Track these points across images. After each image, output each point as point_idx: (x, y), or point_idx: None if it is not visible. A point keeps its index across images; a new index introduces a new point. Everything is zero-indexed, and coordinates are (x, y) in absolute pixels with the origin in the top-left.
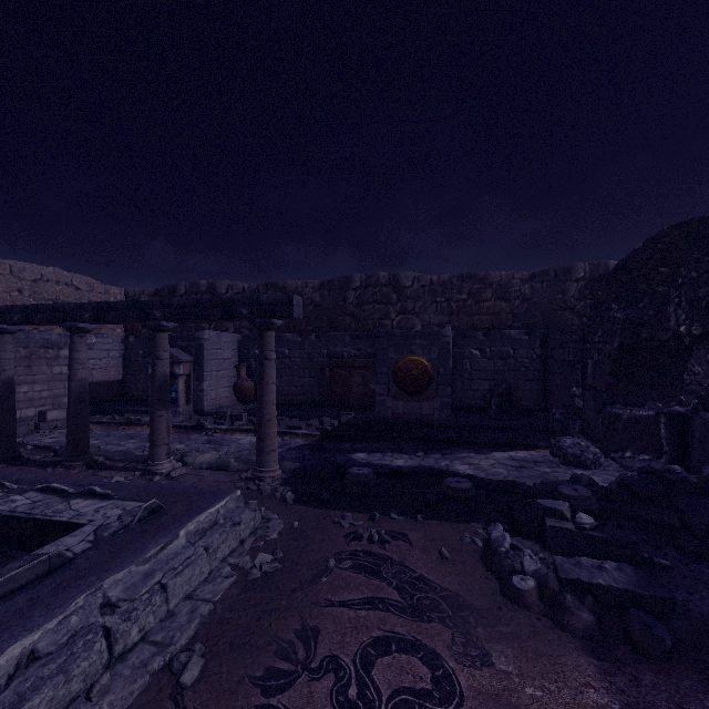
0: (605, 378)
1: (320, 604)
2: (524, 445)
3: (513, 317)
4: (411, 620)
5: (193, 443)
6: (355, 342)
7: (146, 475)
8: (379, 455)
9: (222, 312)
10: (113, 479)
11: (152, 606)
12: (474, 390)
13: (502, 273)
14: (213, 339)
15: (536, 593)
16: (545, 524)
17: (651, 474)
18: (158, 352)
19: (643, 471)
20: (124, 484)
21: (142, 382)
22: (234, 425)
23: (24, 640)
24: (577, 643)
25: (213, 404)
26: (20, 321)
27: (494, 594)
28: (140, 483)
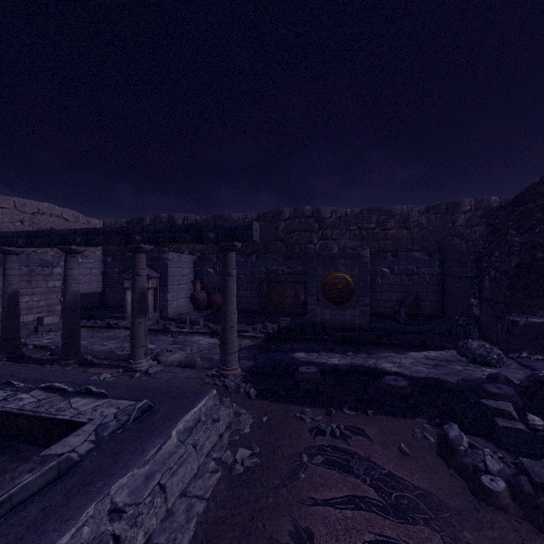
0: (503, 291)
1: (306, 502)
2: (434, 346)
3: (412, 242)
4: (397, 522)
5: (162, 344)
6: (287, 262)
7: (128, 372)
8: (316, 355)
9: (192, 236)
10: (101, 375)
11: (154, 508)
12: (385, 300)
13: (403, 206)
14: (175, 259)
15: (508, 494)
16: (497, 424)
17: None
18: (138, 270)
19: None
20: (115, 383)
21: (117, 294)
22: (193, 329)
23: None
24: None
25: (175, 312)
26: (24, 244)
27: (465, 493)
28: (123, 379)
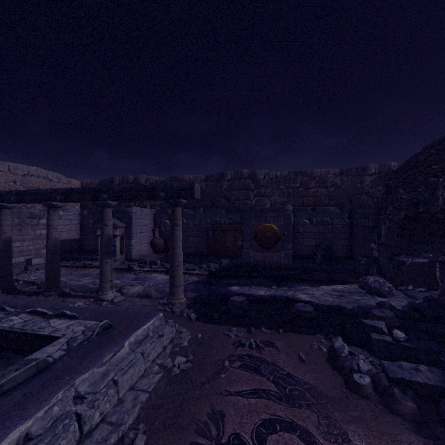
0: (394, 237)
1: (222, 394)
2: (341, 281)
3: (329, 198)
4: (287, 406)
5: (126, 280)
6: (228, 215)
7: (97, 301)
8: (247, 288)
9: (147, 195)
10: (76, 304)
11: (108, 396)
12: (305, 245)
13: (322, 170)
14: (138, 212)
15: (371, 386)
16: (371, 337)
17: (433, 302)
18: (105, 221)
19: (427, 299)
20: (85, 308)
21: (92, 240)
22: (152, 268)
23: (21, 427)
24: (407, 424)
25: (138, 254)
26: (15, 201)
27: (341, 387)
28: (93, 306)
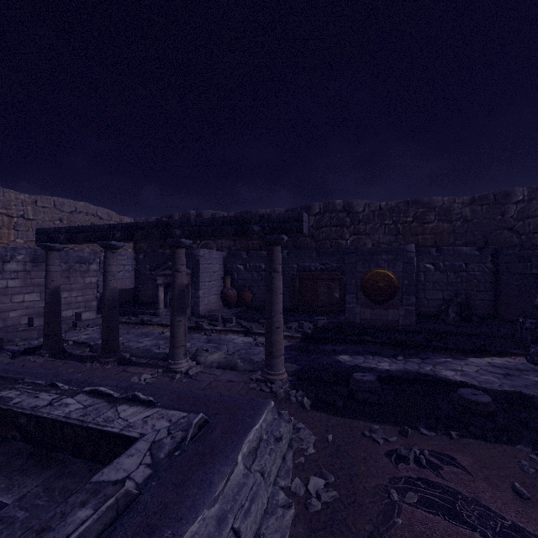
0: None
1: None
2: (497, 352)
3: (454, 236)
4: None
5: (196, 342)
6: (320, 258)
7: (168, 373)
8: (361, 358)
9: (235, 230)
10: (142, 376)
11: None
12: (428, 299)
13: (444, 198)
14: (206, 256)
15: None
16: None
17: None
18: (177, 266)
19: None
20: (161, 388)
21: (149, 290)
22: (226, 327)
23: None
24: None
25: (206, 309)
26: (65, 240)
27: None
28: (164, 381)
